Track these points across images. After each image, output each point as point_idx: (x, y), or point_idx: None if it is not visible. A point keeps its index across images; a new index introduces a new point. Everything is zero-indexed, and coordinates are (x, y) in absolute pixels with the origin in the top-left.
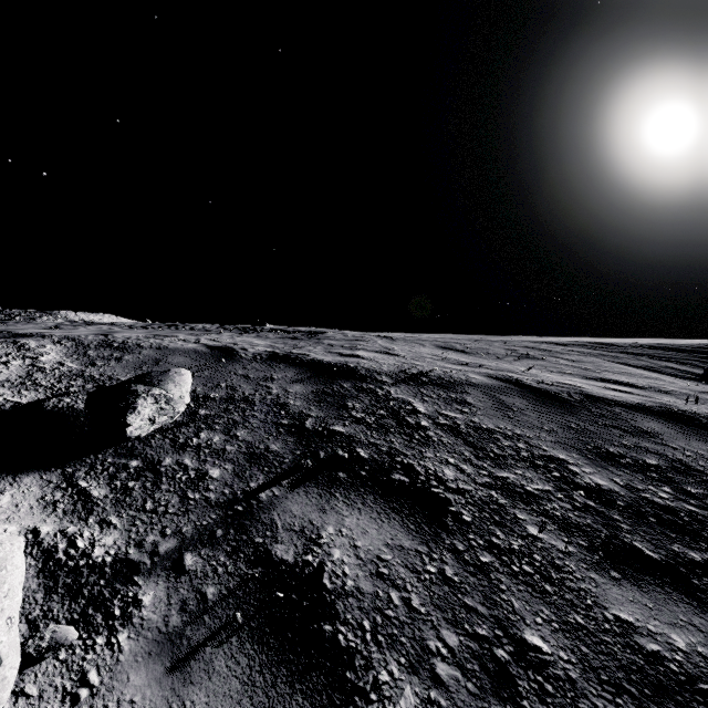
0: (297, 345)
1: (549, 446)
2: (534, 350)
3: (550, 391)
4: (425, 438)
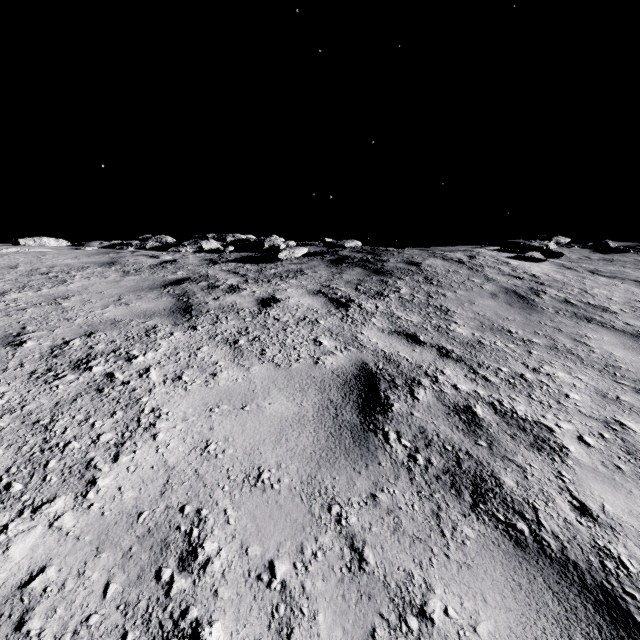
0: None
1: None
2: None
3: None
4: None
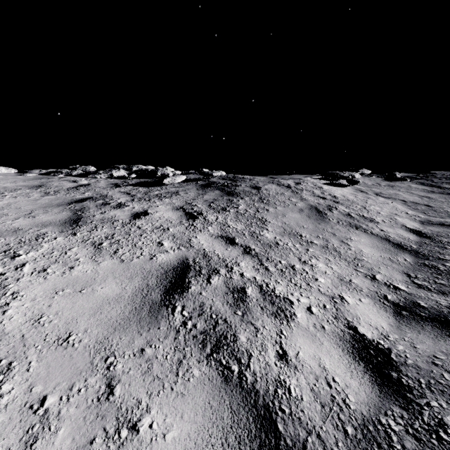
0: None
1: None
2: None
3: None
4: None
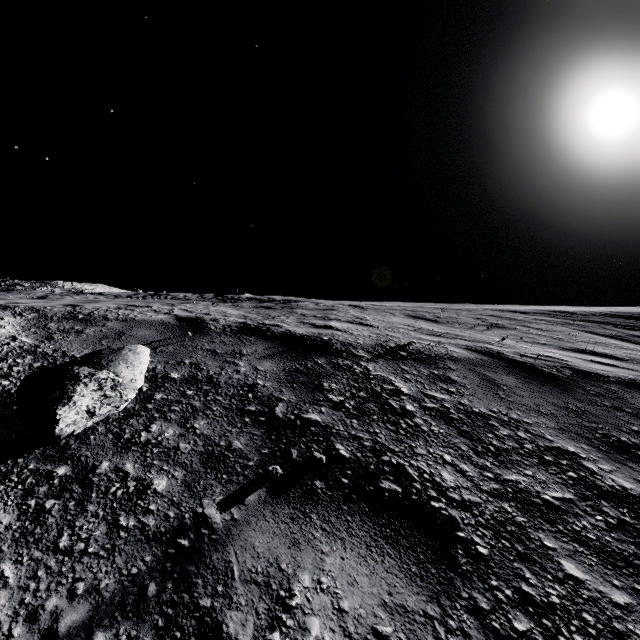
0: (269, 315)
1: (552, 434)
2: (502, 318)
3: (536, 365)
4: (413, 427)
